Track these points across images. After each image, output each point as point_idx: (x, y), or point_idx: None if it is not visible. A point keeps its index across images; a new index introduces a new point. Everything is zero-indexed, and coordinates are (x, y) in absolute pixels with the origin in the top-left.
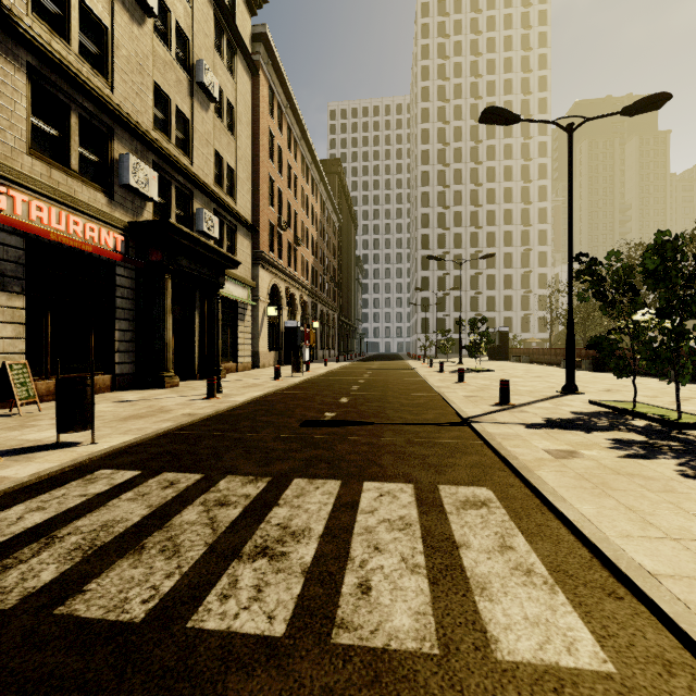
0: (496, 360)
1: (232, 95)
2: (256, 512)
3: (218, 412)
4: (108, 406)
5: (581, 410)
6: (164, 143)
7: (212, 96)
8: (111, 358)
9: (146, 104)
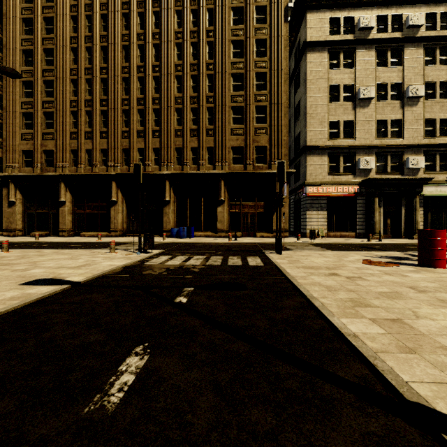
0: None
1: (446, 75)
2: (305, 247)
3: (353, 243)
4: (339, 240)
5: None
6: (382, 141)
7: (418, 96)
8: (355, 227)
9: (371, 133)
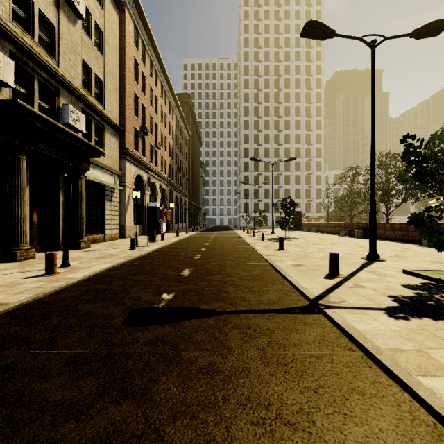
0: (293, 230)
1: (100, 20)
2: None
3: (36, 298)
4: None
5: (408, 282)
6: (25, 38)
7: (78, 12)
8: None
9: None
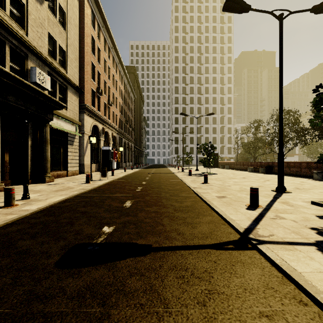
0: (212, 167)
1: (63, 3)
2: None
3: None
4: None
5: (320, 213)
6: None
7: None
8: None
9: None
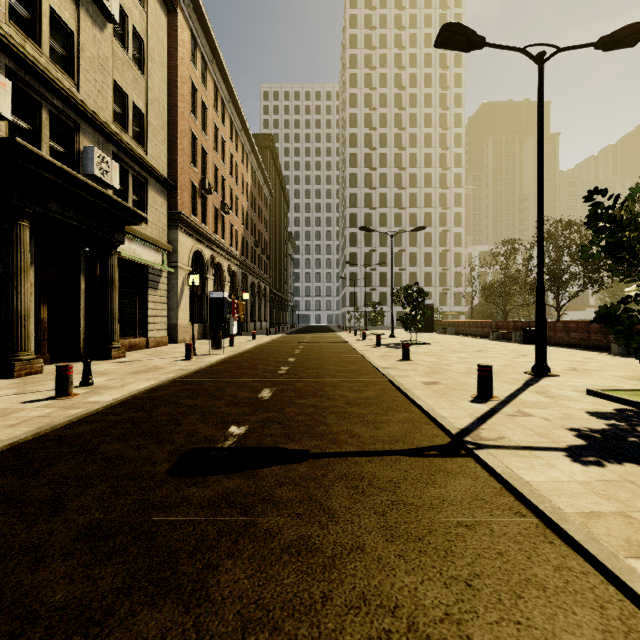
0: (422, 332)
1: (140, 24)
2: None
3: (38, 433)
4: None
5: (596, 408)
6: (28, 47)
7: (108, 11)
8: None
9: None
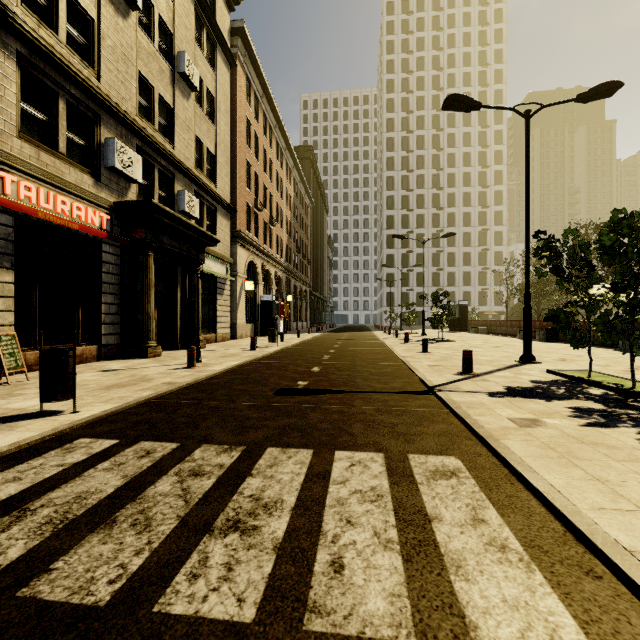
0: (456, 331)
1: (211, 84)
2: (229, 483)
3: (196, 381)
4: (93, 375)
5: (539, 379)
6: (148, 128)
7: (193, 85)
8: (97, 329)
9: (130, 92)
